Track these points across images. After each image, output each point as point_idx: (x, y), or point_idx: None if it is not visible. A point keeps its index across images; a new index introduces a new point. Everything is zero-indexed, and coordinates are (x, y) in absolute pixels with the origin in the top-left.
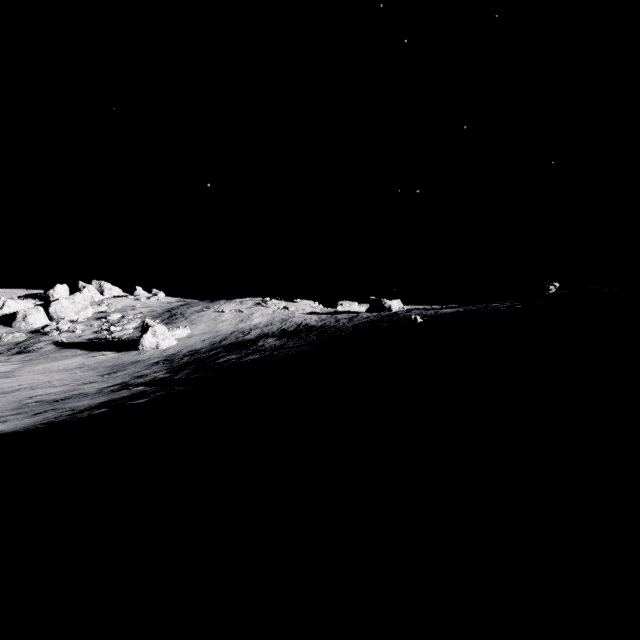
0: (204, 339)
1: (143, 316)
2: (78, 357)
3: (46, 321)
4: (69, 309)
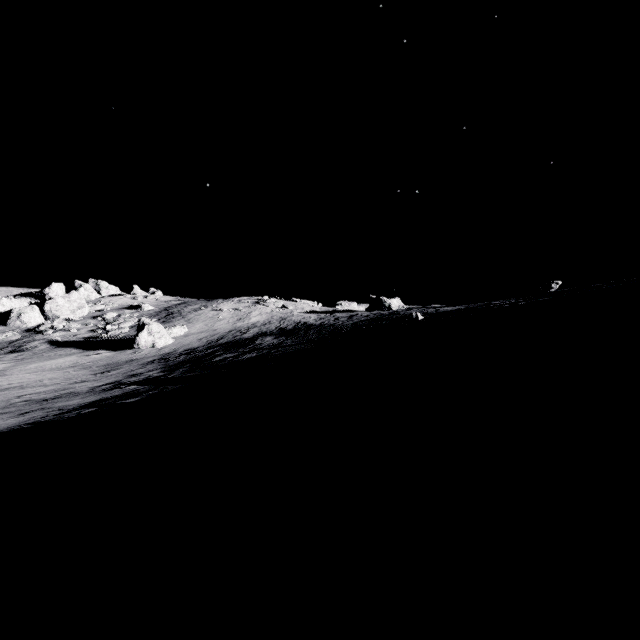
0: (201, 338)
1: (140, 315)
2: (72, 356)
3: (41, 320)
4: (65, 308)
